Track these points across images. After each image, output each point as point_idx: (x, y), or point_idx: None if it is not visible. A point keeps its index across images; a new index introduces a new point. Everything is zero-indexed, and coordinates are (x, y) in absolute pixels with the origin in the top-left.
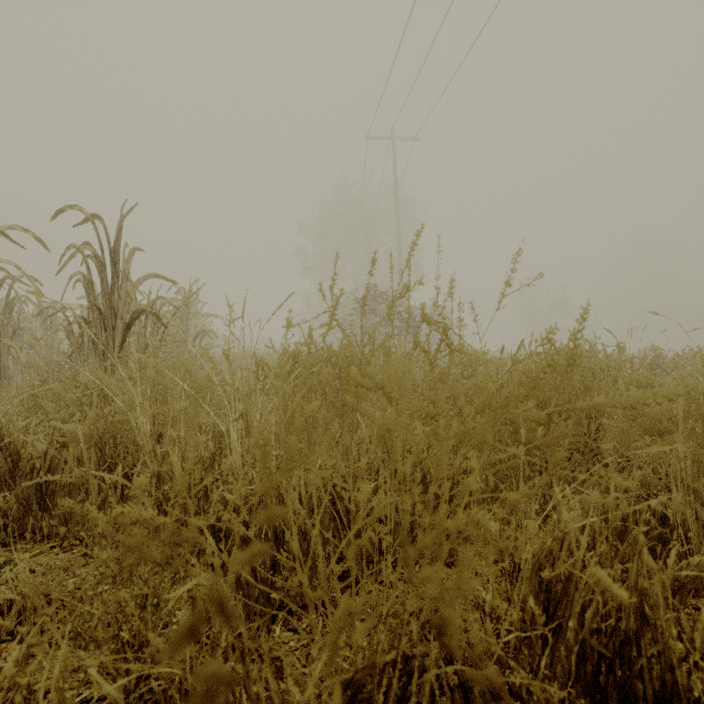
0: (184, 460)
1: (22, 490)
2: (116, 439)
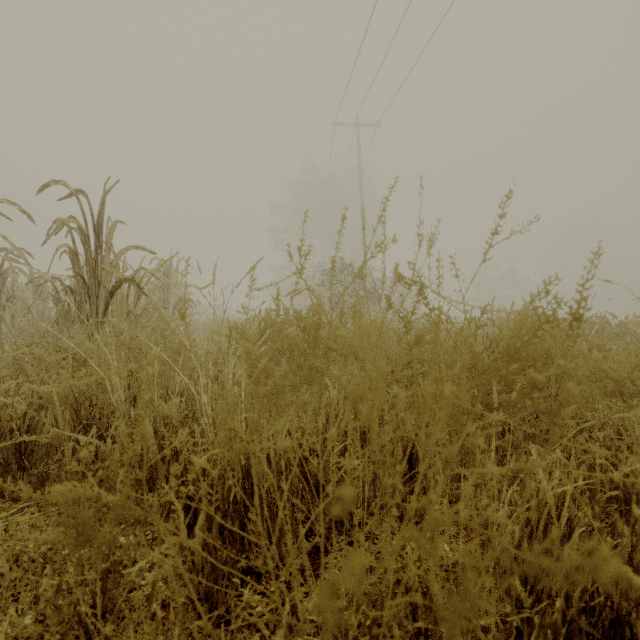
0: (156, 422)
1: (2, 450)
2: (92, 401)
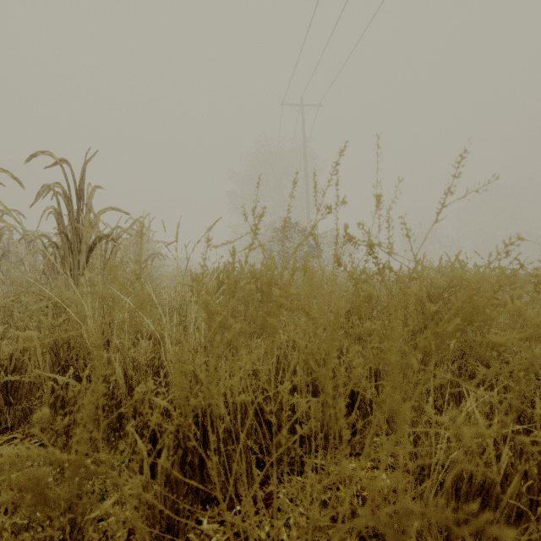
0: (126, 364)
1: None
2: (70, 344)
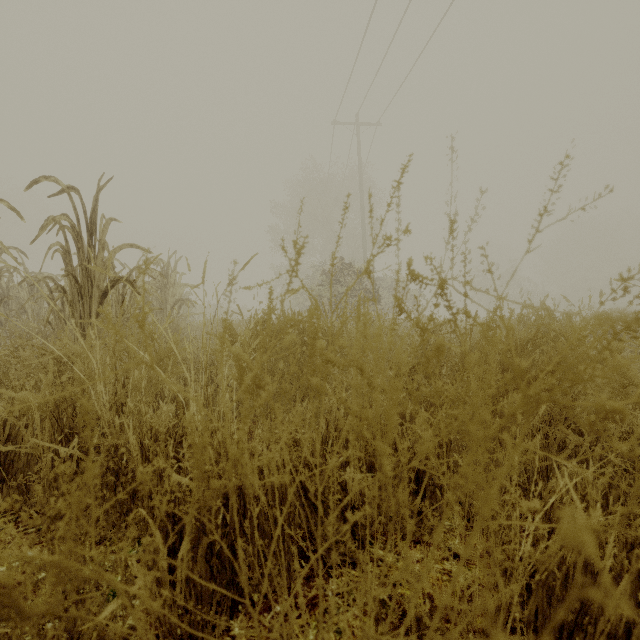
0: (142, 432)
1: None
2: (75, 408)
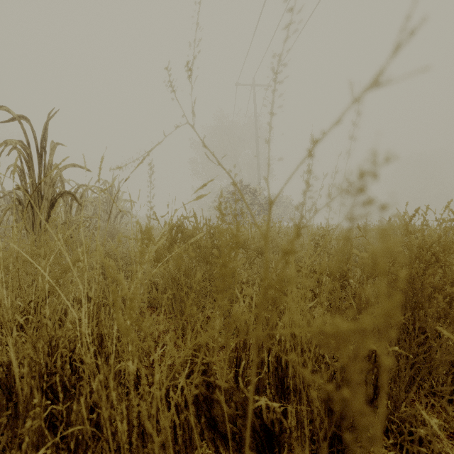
0: (35, 346)
1: None
2: None
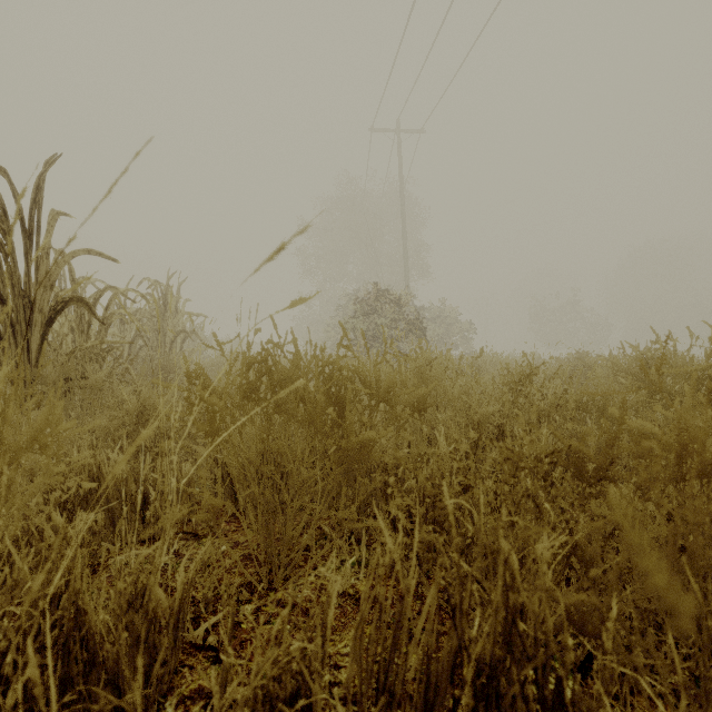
0: None
1: None
2: None
